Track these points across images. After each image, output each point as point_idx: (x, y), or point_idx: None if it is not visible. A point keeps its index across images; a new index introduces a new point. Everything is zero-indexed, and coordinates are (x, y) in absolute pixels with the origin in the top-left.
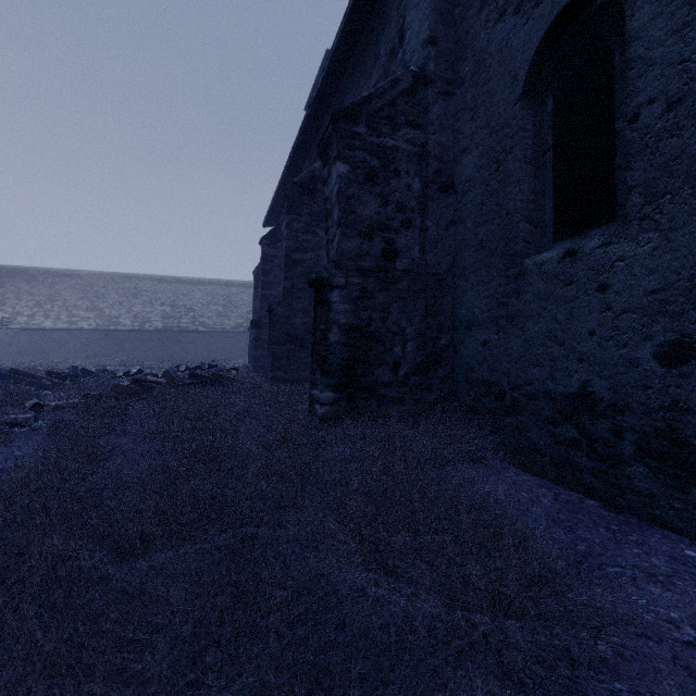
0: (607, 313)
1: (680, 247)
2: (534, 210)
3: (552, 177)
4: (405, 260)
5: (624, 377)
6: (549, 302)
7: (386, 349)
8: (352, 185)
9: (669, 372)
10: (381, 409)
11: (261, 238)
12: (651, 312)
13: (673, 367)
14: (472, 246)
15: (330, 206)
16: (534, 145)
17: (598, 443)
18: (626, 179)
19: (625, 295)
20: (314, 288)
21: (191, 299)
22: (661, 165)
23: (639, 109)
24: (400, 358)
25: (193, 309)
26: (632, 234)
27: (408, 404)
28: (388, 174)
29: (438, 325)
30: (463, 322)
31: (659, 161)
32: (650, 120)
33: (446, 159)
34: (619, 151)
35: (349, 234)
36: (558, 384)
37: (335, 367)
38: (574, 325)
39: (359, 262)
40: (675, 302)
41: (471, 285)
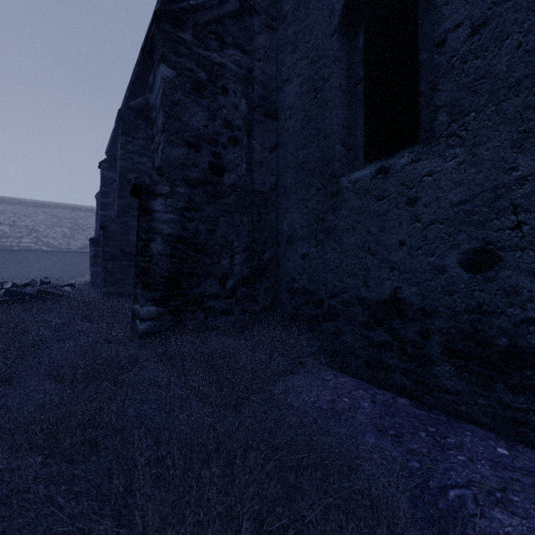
0: (416, 225)
1: (484, 161)
2: (347, 135)
3: (364, 106)
4: (232, 176)
5: (432, 284)
6: (363, 216)
7: (214, 261)
8: (178, 91)
9: (474, 277)
10: (208, 321)
11: (100, 162)
12: (457, 222)
13: (478, 272)
14: (293, 167)
15: (155, 112)
16: (347, 77)
17: (408, 344)
18: (434, 100)
19: (433, 207)
20: (138, 198)
21: (35, 220)
22: (467, 85)
23: (446, 34)
24: (228, 270)
25: (36, 230)
26: (439, 150)
27: (235, 314)
28: (216, 89)
29: (263, 240)
30: (285, 237)
31: (464, 81)
32: (456, 43)
33: (270, 87)
34: (422, 80)
35: (174, 141)
36: (371, 291)
37: (158, 279)
38: (386, 237)
39: (185, 172)
40: (480, 212)
41: (292, 203)
